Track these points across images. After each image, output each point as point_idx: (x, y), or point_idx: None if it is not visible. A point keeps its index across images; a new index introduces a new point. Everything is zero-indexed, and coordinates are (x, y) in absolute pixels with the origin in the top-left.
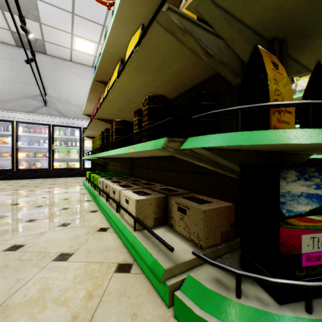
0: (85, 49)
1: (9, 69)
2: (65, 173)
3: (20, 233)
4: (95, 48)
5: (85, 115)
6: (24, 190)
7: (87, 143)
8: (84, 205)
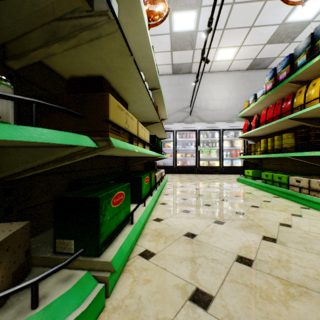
0: (225, 57)
1: (168, 93)
2: (207, 171)
3: (265, 214)
4: (235, 52)
5: (240, 117)
6: (198, 182)
7: (224, 143)
8: (281, 201)
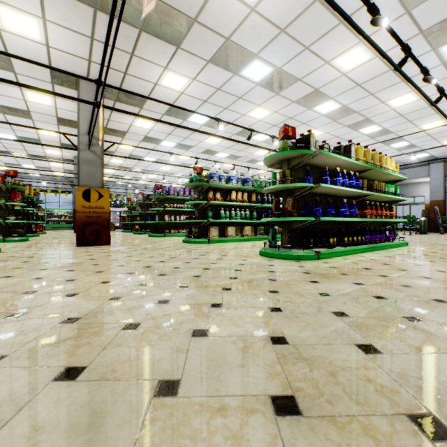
0: None
1: None
2: None
3: None
4: None
5: None
6: None
7: None
8: None
